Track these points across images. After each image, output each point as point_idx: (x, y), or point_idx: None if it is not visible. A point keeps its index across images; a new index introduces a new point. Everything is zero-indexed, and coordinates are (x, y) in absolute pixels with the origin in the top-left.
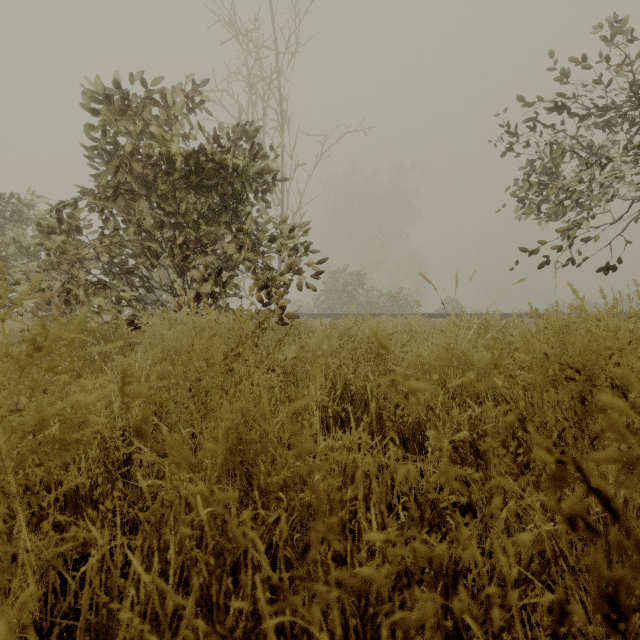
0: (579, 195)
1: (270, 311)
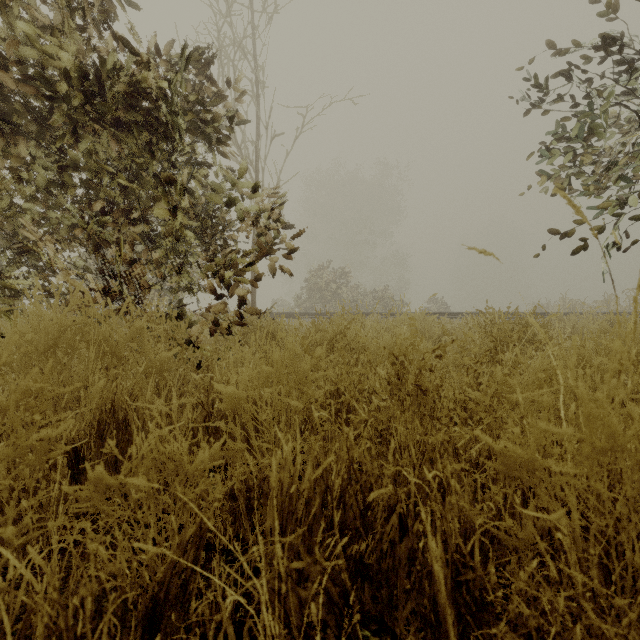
0: (633, 158)
1: (226, 306)
